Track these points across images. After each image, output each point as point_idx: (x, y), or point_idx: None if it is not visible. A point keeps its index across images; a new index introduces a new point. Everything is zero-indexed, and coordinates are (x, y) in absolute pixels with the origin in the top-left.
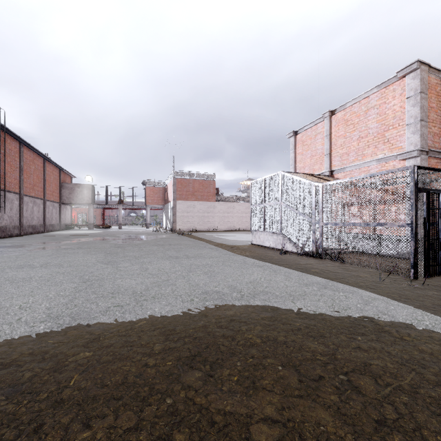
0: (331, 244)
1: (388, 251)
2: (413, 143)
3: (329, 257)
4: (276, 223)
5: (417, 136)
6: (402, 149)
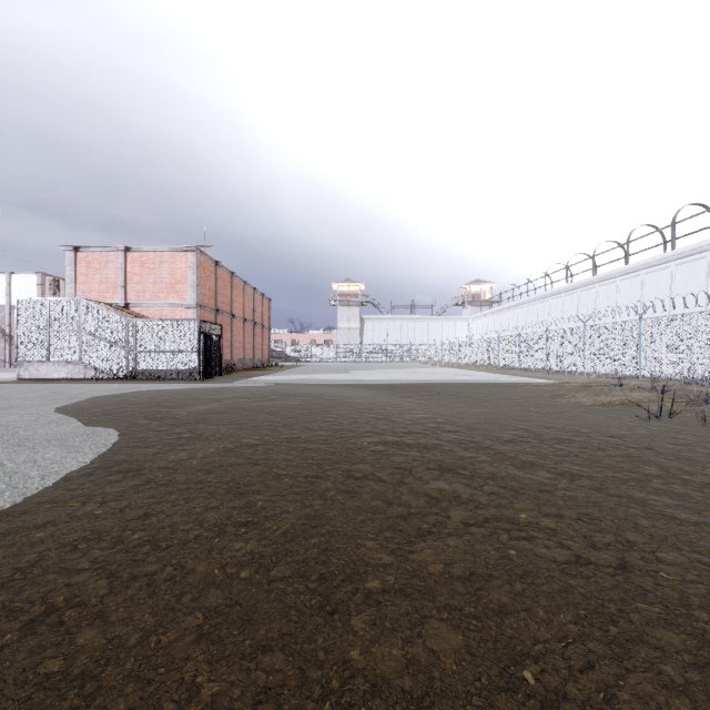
0: (144, 367)
1: (186, 367)
2: (193, 299)
3: (143, 377)
4: (73, 352)
5: (195, 295)
6: (186, 300)
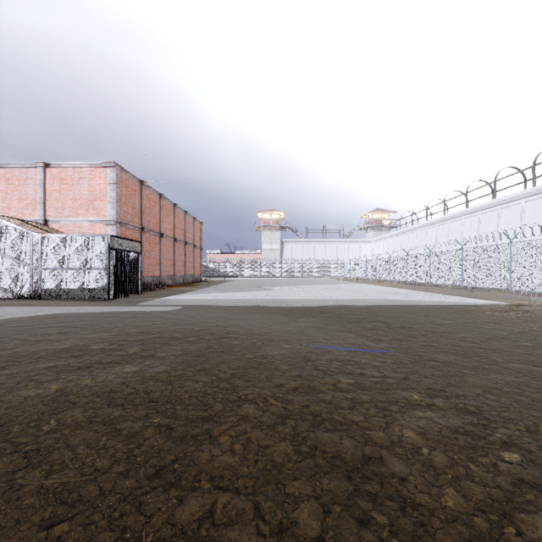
0: (50, 285)
1: (95, 285)
2: (112, 215)
3: (49, 296)
4: None
5: (114, 211)
6: (105, 217)
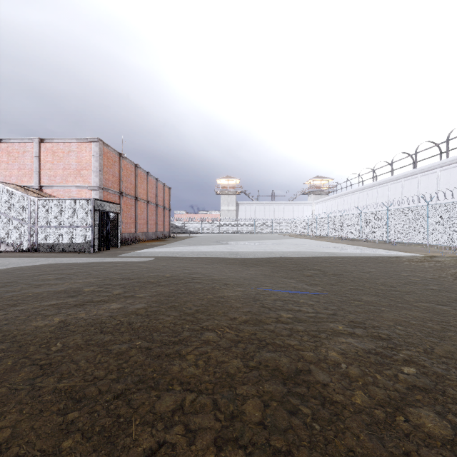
0: (45, 240)
1: (82, 240)
2: (96, 182)
3: (44, 250)
4: None
5: (98, 179)
6: (90, 183)
